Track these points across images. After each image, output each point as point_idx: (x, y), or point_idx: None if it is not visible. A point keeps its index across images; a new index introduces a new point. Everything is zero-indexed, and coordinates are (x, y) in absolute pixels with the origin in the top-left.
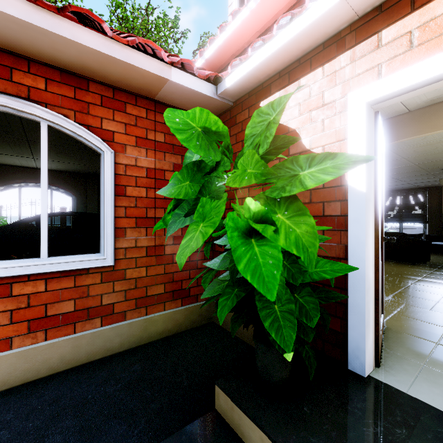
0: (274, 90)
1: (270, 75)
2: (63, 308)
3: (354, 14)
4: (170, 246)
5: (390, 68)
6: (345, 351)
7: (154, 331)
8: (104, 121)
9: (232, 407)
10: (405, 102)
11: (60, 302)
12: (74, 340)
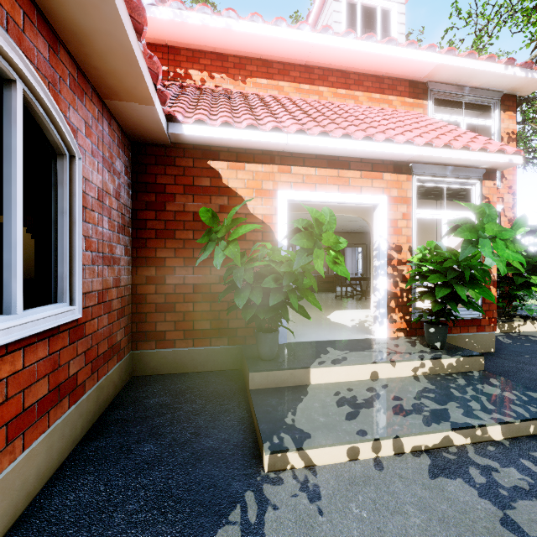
0: (223, 158)
1: (221, 145)
2: (38, 392)
3: (283, 149)
4: (111, 289)
5: (296, 187)
6: None
7: (102, 401)
8: (70, 109)
9: (267, 375)
10: None
11: (36, 382)
12: (48, 438)
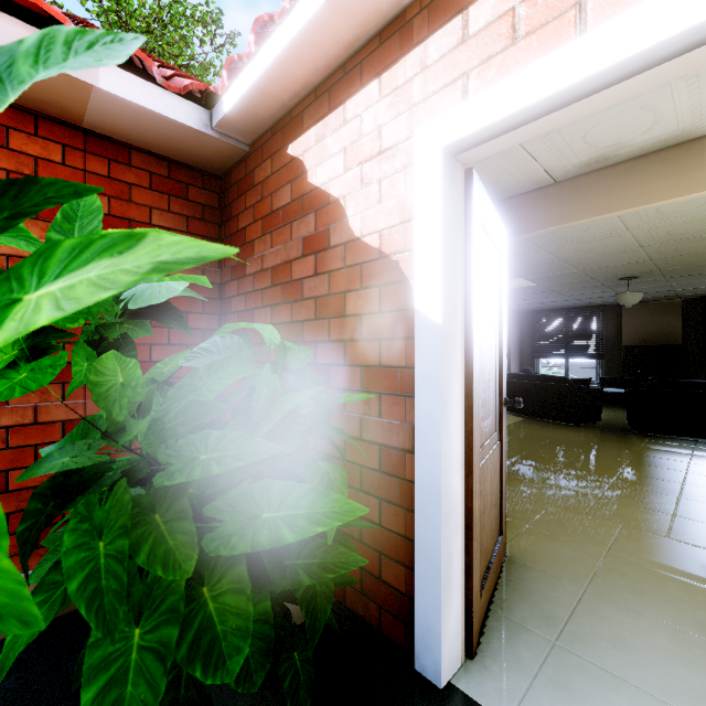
0: (308, 123)
1: (300, 93)
2: None
3: None
4: None
5: (482, 81)
6: (413, 631)
7: None
8: None
9: None
10: (547, 164)
11: None
12: None
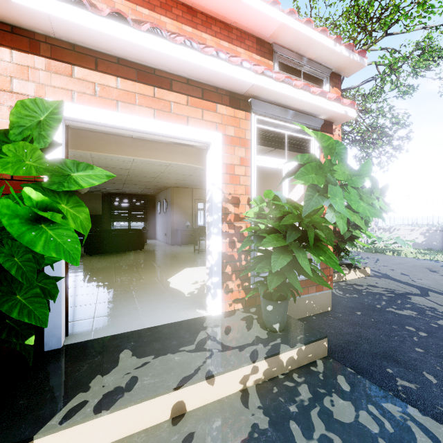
0: None
1: None
2: None
3: (52, 32)
4: None
5: (81, 100)
6: (40, 337)
7: None
8: None
9: None
10: None
11: None
12: None
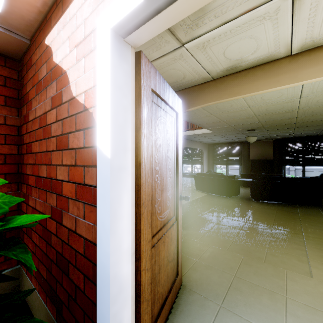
0: (53, 22)
1: (47, 2)
2: None
3: None
4: None
5: None
6: None
7: None
8: None
9: None
10: (207, 68)
11: None
12: None
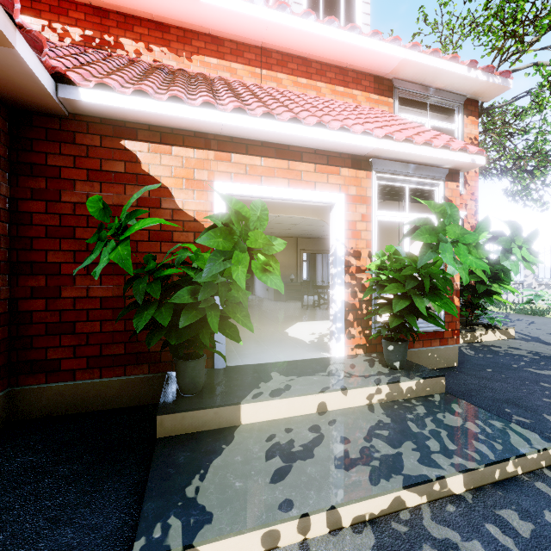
0: (142, 138)
1: (139, 121)
2: None
3: (220, 132)
4: None
5: (237, 179)
6: (211, 359)
7: None
8: None
9: (183, 417)
10: None
11: None
12: None
